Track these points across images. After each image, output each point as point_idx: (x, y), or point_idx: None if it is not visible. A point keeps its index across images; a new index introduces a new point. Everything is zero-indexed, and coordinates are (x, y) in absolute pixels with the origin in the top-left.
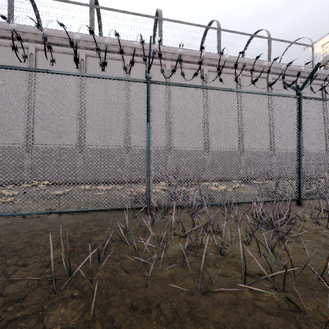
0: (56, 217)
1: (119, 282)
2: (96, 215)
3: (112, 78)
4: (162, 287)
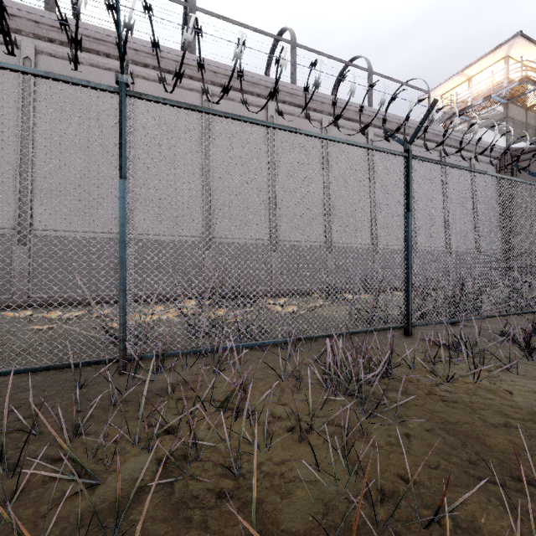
0: None
1: None
2: None
3: (30, 71)
4: None
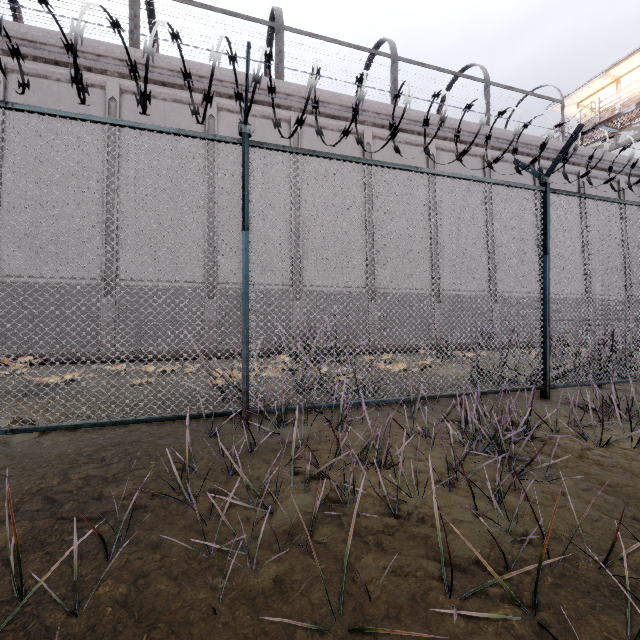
0: (31, 439)
1: (147, 612)
2: (127, 431)
3: (165, 130)
4: (253, 618)
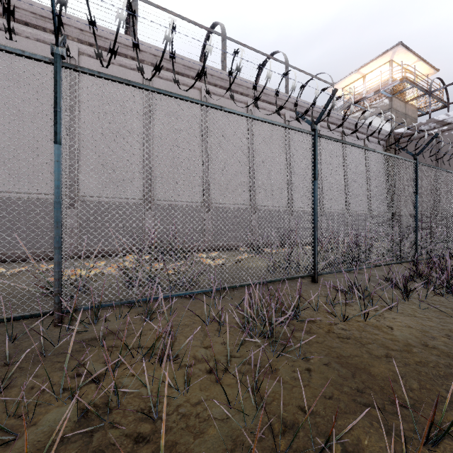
0: None
1: None
2: None
3: None
4: None
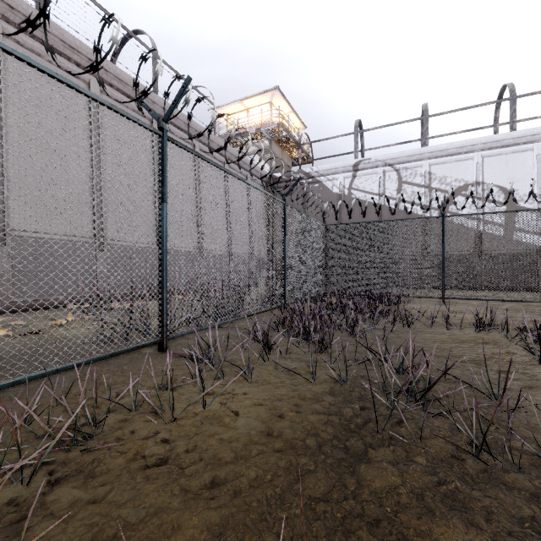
0: None
1: None
2: None
3: None
4: None
